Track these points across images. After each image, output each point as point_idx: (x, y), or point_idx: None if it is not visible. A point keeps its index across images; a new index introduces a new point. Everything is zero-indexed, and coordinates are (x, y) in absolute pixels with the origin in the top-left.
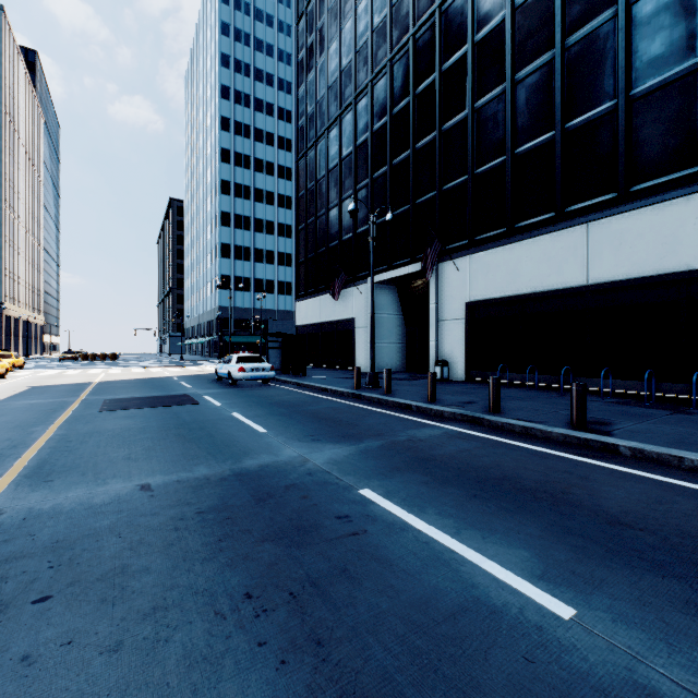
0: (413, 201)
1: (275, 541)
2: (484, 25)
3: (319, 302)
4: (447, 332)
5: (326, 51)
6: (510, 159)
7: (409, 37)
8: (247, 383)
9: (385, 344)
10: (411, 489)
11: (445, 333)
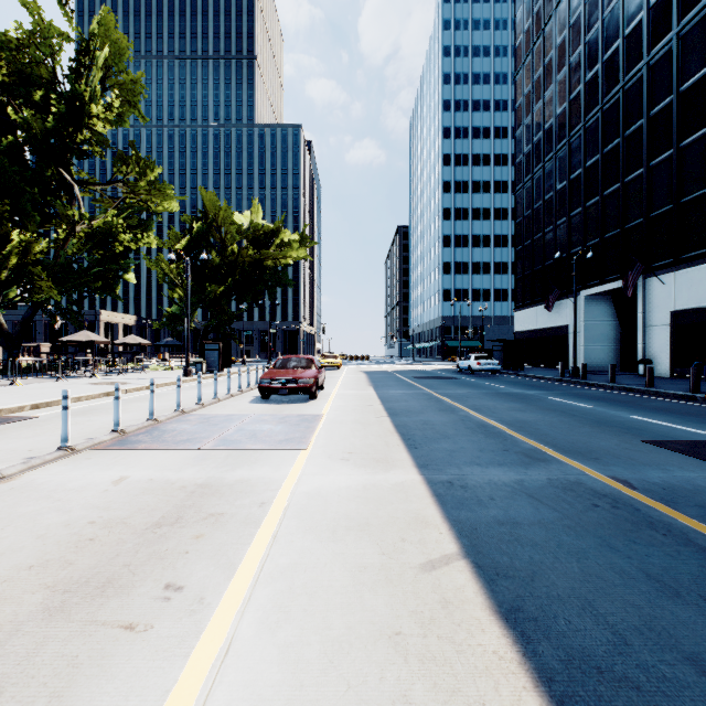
0: (623, 226)
1: (516, 399)
2: (688, 78)
3: (535, 312)
4: (654, 336)
5: (542, 101)
6: None
7: (618, 90)
8: (480, 373)
9: (598, 346)
10: (565, 398)
11: (652, 337)
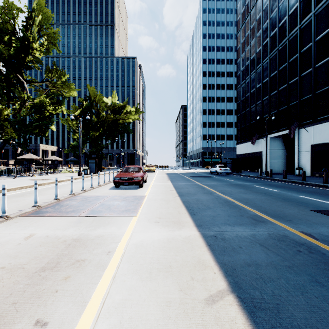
0: (288, 104)
1: (240, 187)
2: (319, 34)
3: (246, 145)
4: (303, 156)
5: (249, 46)
6: None
7: (286, 40)
8: (221, 174)
9: (276, 161)
10: (264, 186)
11: (302, 157)
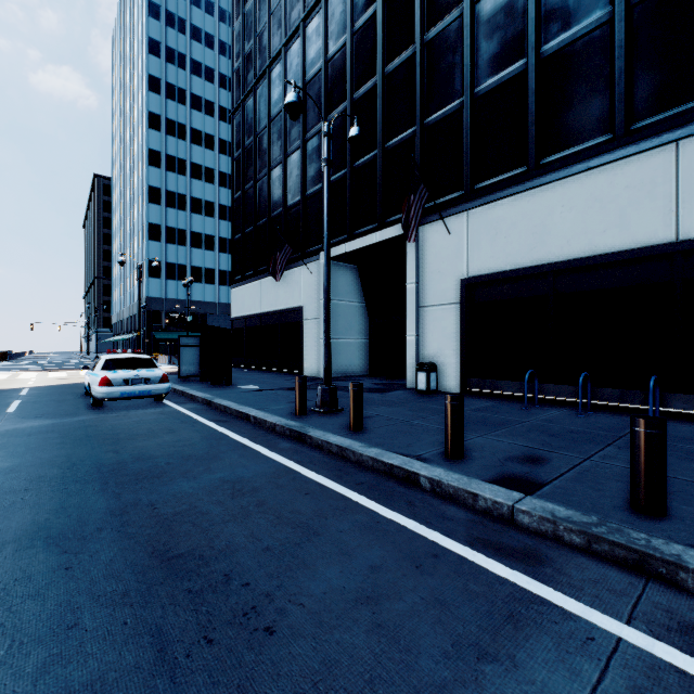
0: (383, 143)
1: None
2: None
3: (258, 287)
4: (433, 322)
5: None
6: (535, 61)
7: None
8: (127, 400)
9: (343, 340)
10: None
11: (429, 324)
